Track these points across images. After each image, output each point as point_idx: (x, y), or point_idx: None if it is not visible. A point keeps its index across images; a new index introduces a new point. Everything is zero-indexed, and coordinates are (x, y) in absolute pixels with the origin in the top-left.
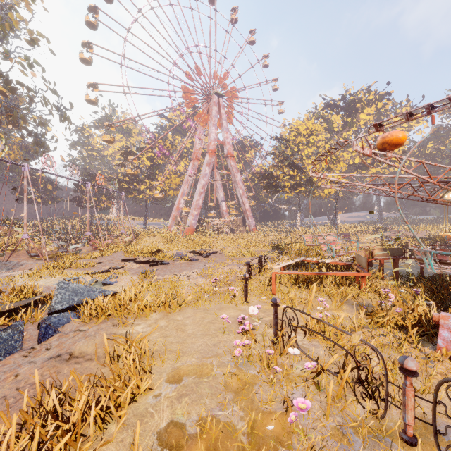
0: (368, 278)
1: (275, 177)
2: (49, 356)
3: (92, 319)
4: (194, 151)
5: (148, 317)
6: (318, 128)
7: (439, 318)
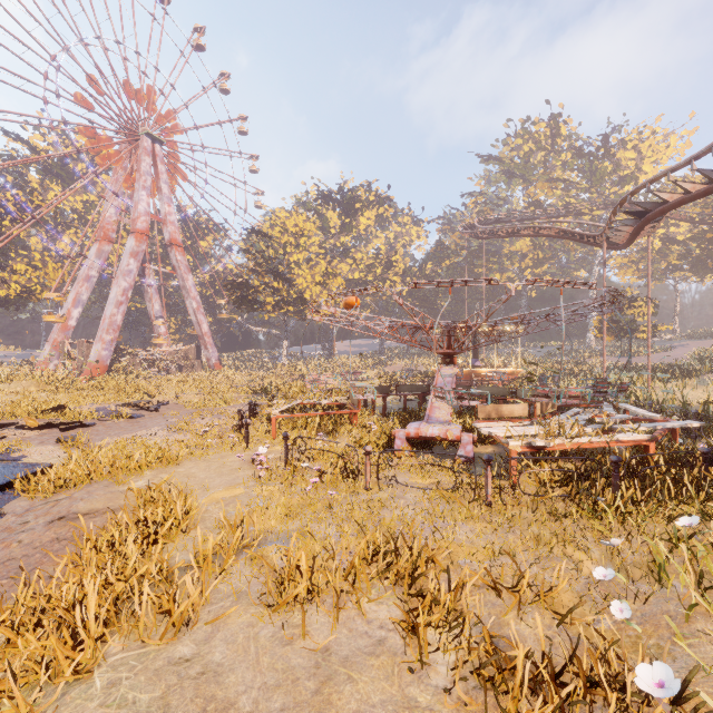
0: (361, 417)
1: (251, 288)
2: (48, 521)
3: (53, 493)
4: (103, 224)
5: (142, 475)
6: (311, 228)
7: (395, 433)
